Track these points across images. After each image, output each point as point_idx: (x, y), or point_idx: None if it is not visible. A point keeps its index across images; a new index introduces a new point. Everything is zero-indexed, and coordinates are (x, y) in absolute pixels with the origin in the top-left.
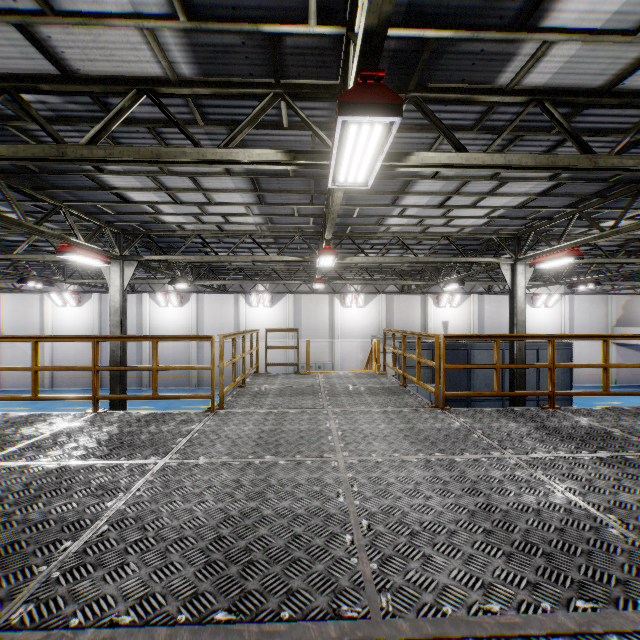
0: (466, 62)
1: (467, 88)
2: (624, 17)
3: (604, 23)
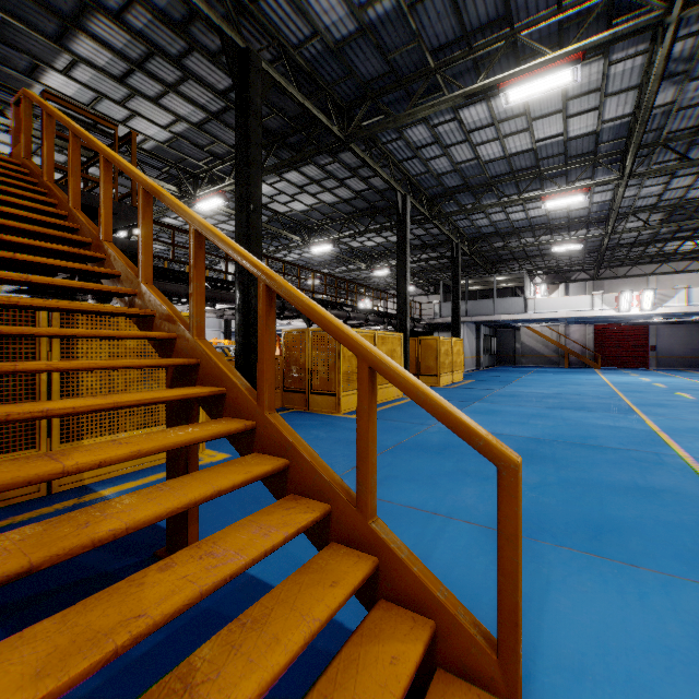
0: (5, 75)
1: (12, 87)
2: (80, 98)
3: (72, 95)
